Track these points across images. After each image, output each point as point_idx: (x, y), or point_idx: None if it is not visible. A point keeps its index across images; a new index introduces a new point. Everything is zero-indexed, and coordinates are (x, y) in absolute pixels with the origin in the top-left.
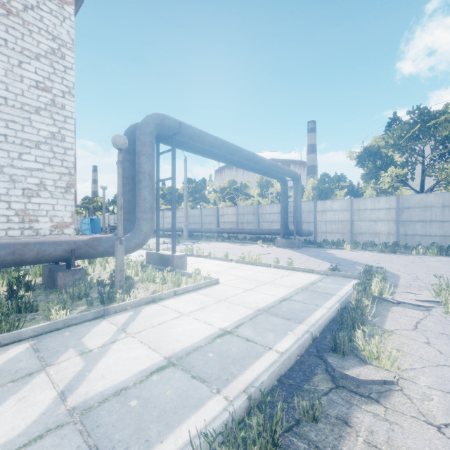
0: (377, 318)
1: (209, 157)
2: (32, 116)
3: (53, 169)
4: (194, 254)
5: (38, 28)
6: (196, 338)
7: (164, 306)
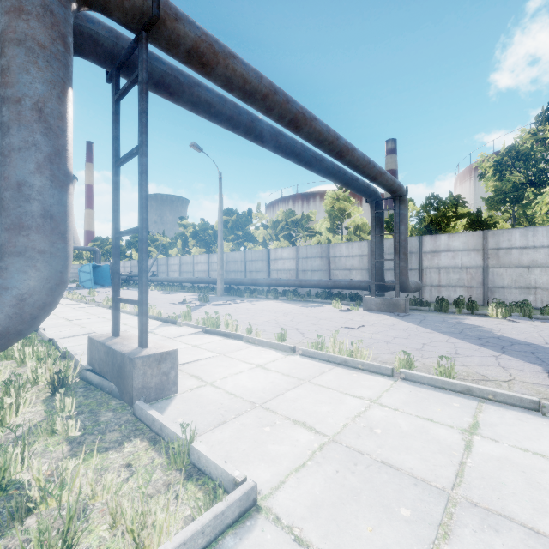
0: None
1: (247, 133)
2: None
3: None
4: (218, 331)
5: None
6: None
7: None
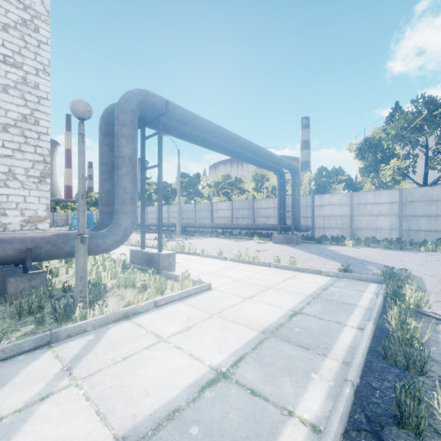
0: (428, 345)
1: (202, 144)
2: None
3: (24, 155)
4: (185, 252)
5: None
6: (174, 389)
7: (139, 324)
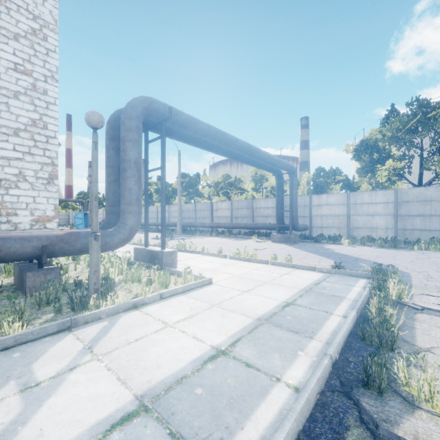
0: (403, 330)
1: (202, 147)
2: (10, 101)
3: (33, 158)
4: (186, 250)
5: (17, 6)
6: (181, 362)
7: (147, 313)
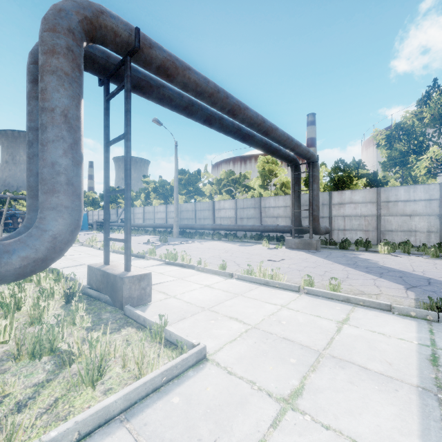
0: None
1: (198, 118)
2: None
3: None
4: (176, 263)
5: None
6: None
7: None
